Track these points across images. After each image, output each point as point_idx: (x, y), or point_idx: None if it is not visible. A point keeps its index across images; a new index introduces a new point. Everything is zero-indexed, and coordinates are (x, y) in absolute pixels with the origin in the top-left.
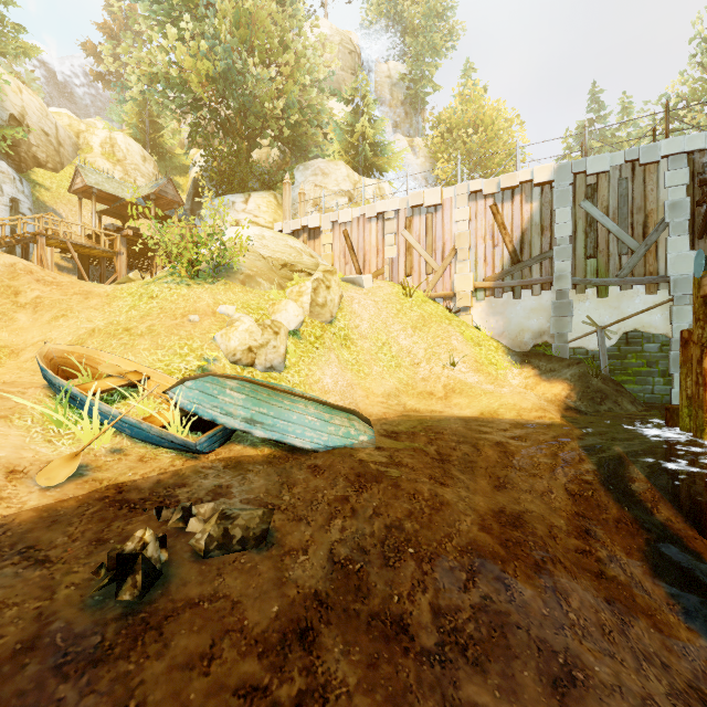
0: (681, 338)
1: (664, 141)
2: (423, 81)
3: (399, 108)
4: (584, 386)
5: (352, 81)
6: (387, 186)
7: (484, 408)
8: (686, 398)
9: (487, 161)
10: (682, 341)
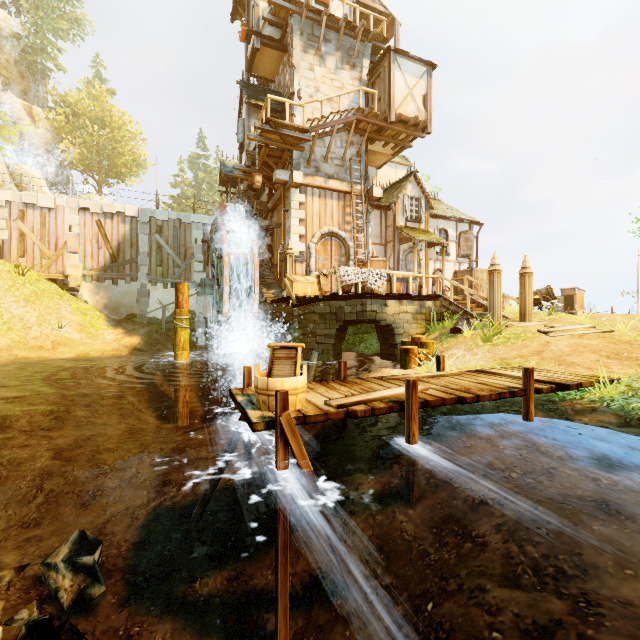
0: None
1: (193, 215)
2: (44, 55)
3: (12, 65)
4: (149, 337)
5: None
6: None
7: (80, 352)
8: None
9: (115, 158)
10: None
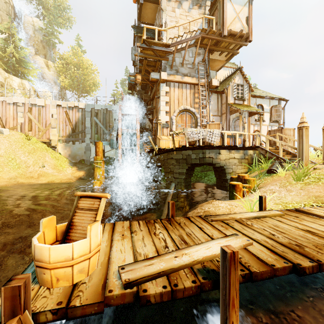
0: None
1: (113, 106)
2: (53, 36)
3: (39, 43)
4: (89, 172)
5: (7, 18)
6: (27, 83)
7: (50, 180)
8: None
9: (84, 83)
10: None
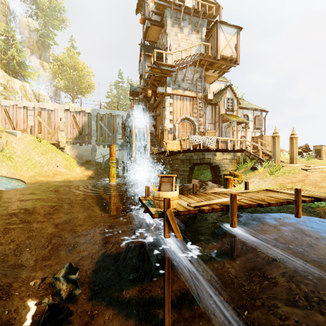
0: None
1: (117, 111)
2: (48, 38)
3: (34, 44)
4: (97, 171)
5: (4, 19)
6: (28, 86)
7: (65, 178)
8: None
9: (80, 85)
10: None
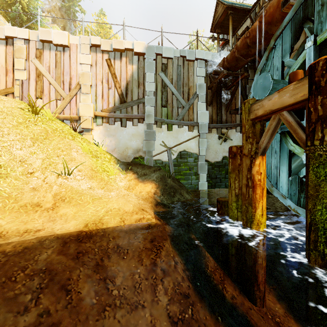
0: (231, 152)
1: (197, 50)
2: (74, 1)
3: (57, 10)
4: (164, 184)
5: None
6: None
7: (89, 217)
8: (235, 195)
9: None
10: (232, 154)
